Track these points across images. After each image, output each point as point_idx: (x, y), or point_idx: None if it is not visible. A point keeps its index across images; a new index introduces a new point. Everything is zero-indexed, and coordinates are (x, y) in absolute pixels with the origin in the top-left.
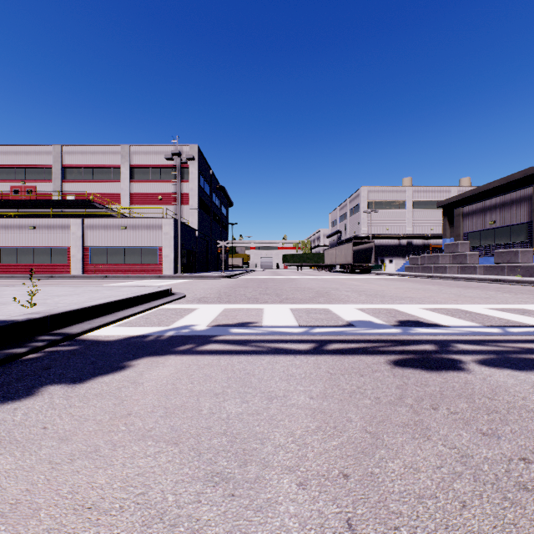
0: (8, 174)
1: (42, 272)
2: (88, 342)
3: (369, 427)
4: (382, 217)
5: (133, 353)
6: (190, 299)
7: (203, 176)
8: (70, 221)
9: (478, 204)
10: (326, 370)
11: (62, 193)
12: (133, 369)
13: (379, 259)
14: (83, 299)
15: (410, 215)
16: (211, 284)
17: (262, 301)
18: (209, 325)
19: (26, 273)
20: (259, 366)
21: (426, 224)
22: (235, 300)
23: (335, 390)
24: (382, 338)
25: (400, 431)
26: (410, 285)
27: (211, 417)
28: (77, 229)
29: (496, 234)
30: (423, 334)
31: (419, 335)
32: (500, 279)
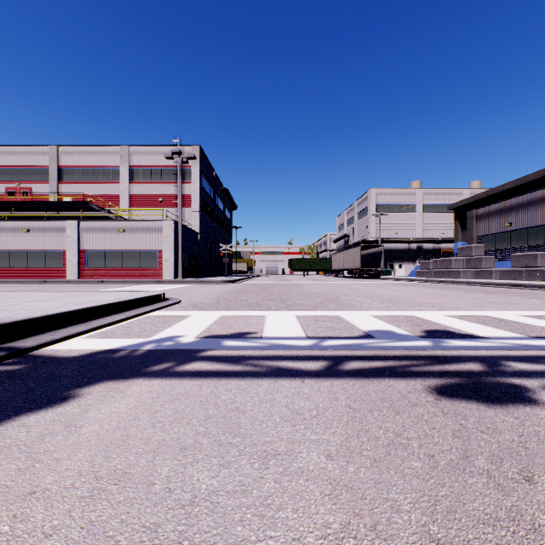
0: (3, 175)
1: (37, 277)
2: (39, 359)
3: (433, 526)
4: (391, 220)
5: (90, 375)
6: (185, 305)
7: (205, 177)
8: (65, 223)
9: (493, 205)
10: (346, 404)
11: (59, 194)
12: (79, 401)
13: (388, 263)
14: (56, 304)
15: (420, 218)
16: (211, 289)
17: (264, 307)
18: (199, 336)
19: (19, 278)
20: (254, 397)
21: (437, 227)
22: (235, 306)
23: (362, 441)
24: (411, 353)
25: (491, 538)
26: (425, 290)
27: (164, 500)
28: (72, 232)
29: (513, 237)
30: (460, 347)
31: (455, 349)
32: (520, 283)
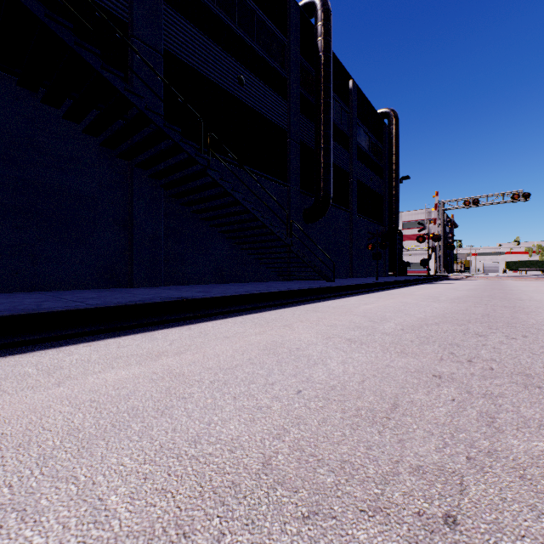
0: None
1: None
2: None
3: None
4: None
5: None
6: None
7: None
8: None
9: None
10: None
11: None
12: None
13: None
14: None
15: None
16: None
17: None
18: None
19: None
20: None
21: None
22: None
23: None
24: None
25: None
26: None
27: None
28: None
29: None
30: None
31: None
32: None
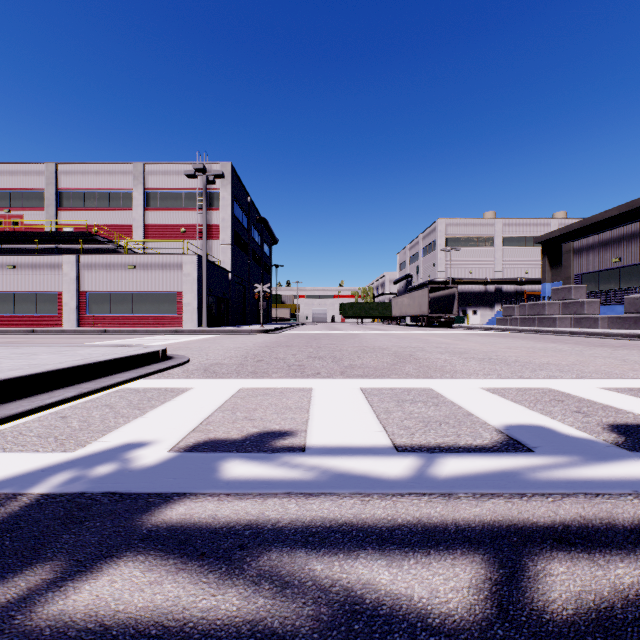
0: None
1: (25, 325)
2: None
3: None
4: (464, 257)
5: None
6: (191, 369)
7: (238, 203)
8: (61, 258)
9: (596, 236)
10: None
11: (58, 224)
12: None
13: (460, 309)
14: None
15: (499, 255)
16: (240, 342)
17: (310, 372)
18: (179, 445)
19: (3, 326)
20: None
21: (519, 265)
22: (266, 370)
23: None
24: None
25: None
26: (524, 343)
27: None
28: (70, 269)
29: (622, 276)
30: None
31: None
32: None
